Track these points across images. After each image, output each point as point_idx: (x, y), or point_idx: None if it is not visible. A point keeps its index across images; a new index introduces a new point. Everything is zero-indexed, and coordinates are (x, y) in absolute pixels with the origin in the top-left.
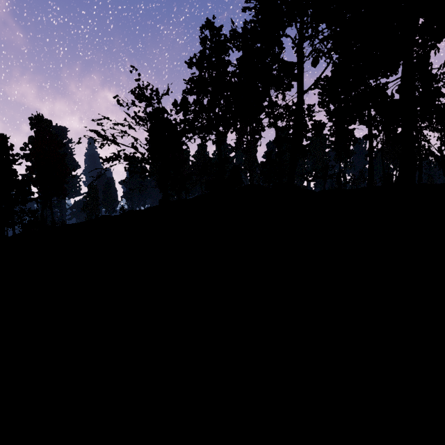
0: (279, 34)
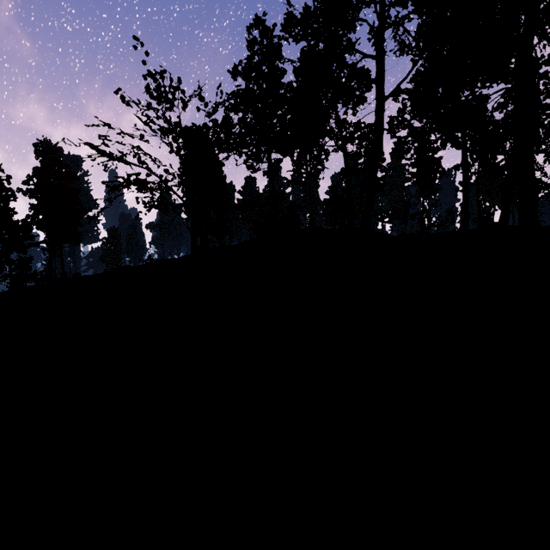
0: (354, 12)
